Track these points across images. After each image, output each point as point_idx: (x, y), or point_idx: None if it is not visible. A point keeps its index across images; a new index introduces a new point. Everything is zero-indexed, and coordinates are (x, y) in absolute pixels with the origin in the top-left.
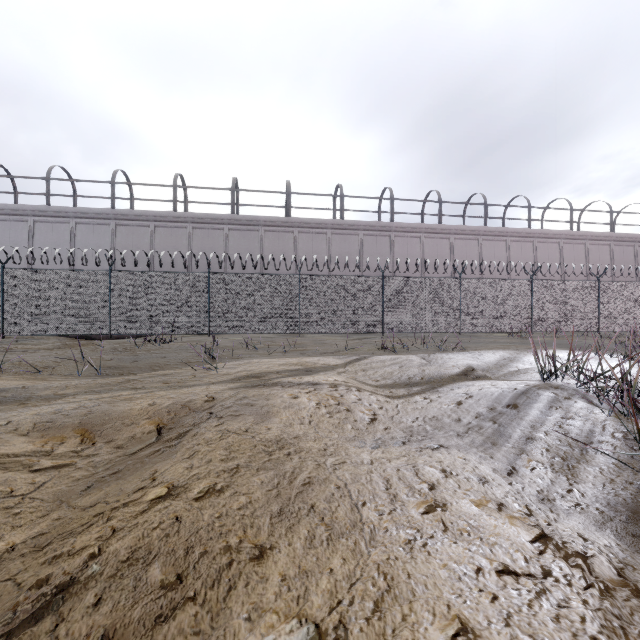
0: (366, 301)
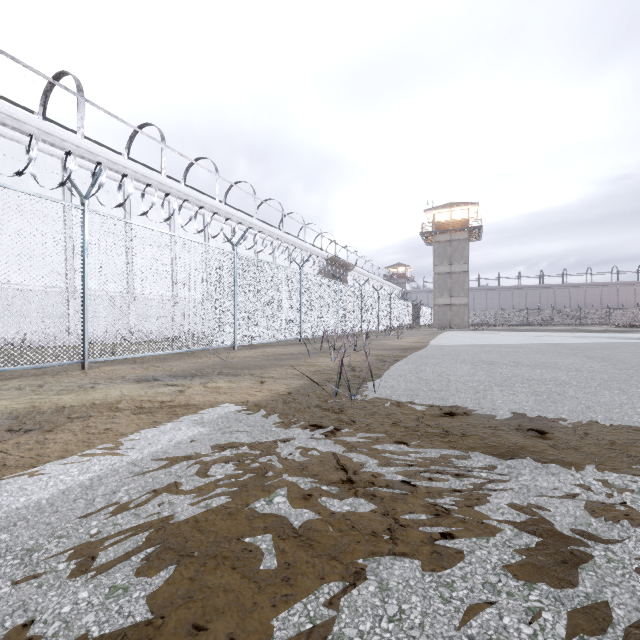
0: (603, 315)
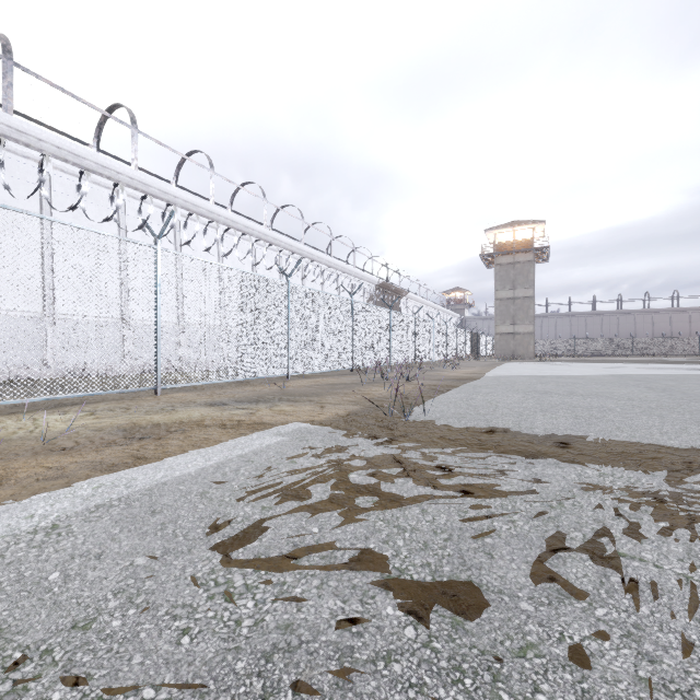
0: (691, 345)
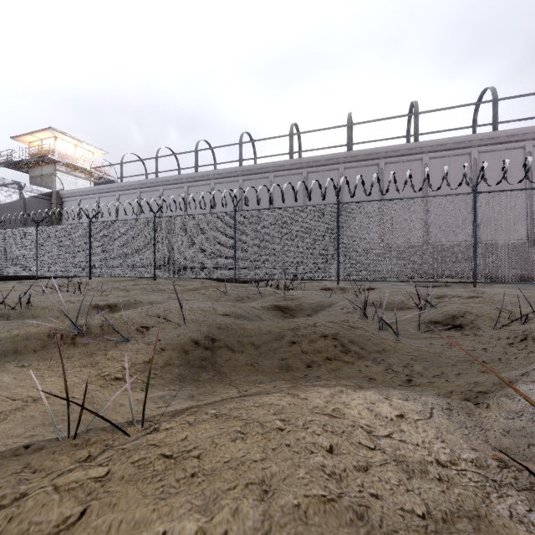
0: None
